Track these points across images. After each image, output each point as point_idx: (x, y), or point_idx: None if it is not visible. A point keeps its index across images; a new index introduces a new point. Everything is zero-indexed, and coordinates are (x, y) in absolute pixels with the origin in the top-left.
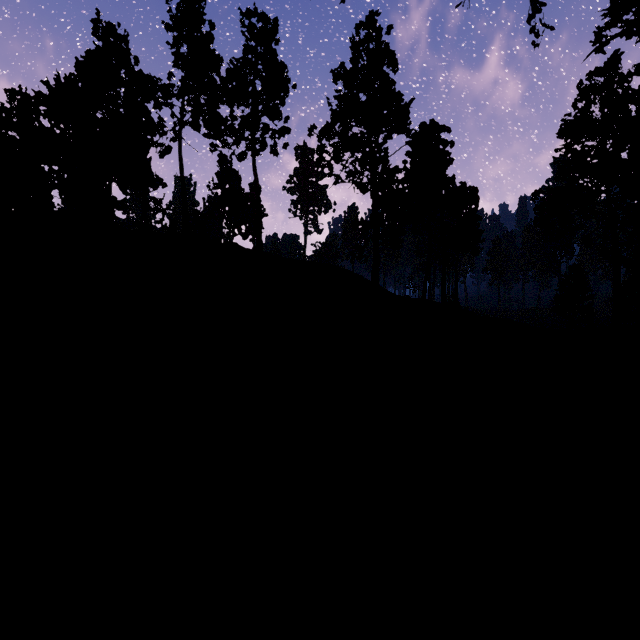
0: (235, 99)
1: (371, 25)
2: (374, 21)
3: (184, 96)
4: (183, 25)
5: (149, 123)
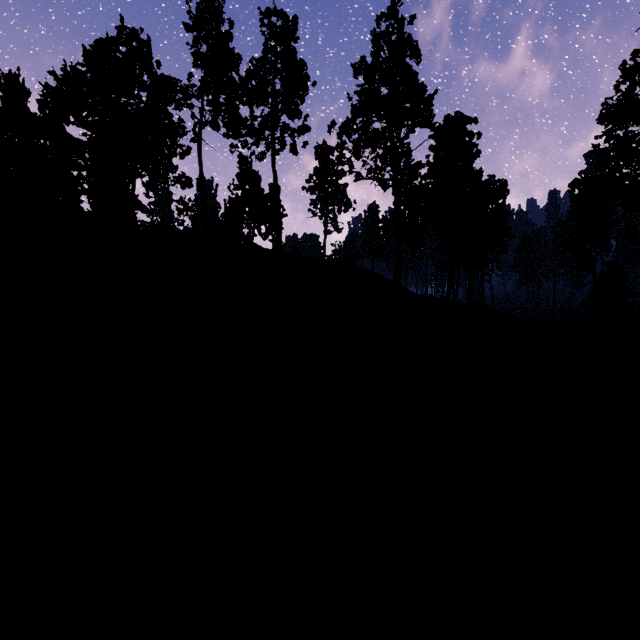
0: (255, 99)
1: (393, 16)
2: (396, 12)
3: (203, 96)
4: (202, 25)
5: (169, 124)
